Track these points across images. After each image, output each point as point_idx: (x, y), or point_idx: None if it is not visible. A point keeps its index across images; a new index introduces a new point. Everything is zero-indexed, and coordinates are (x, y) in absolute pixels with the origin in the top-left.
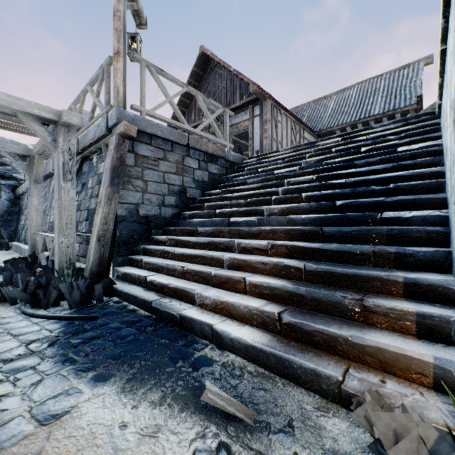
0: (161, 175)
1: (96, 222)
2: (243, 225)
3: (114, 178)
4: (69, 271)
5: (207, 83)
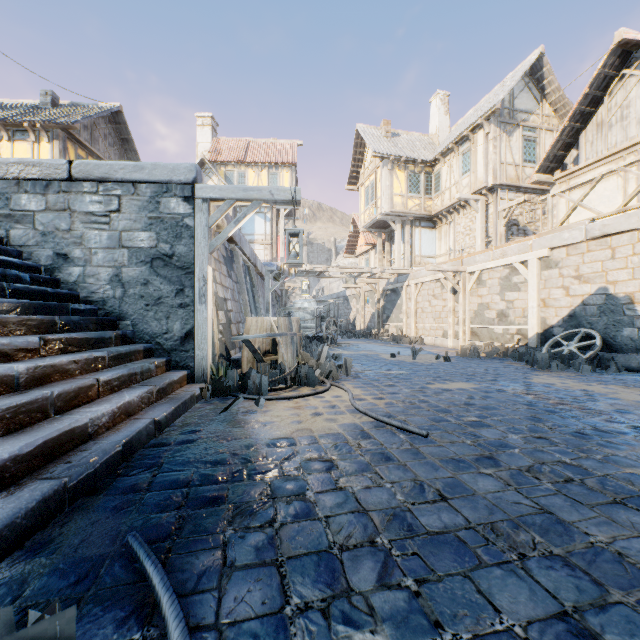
0: None
1: None
2: None
3: None
4: None
5: None
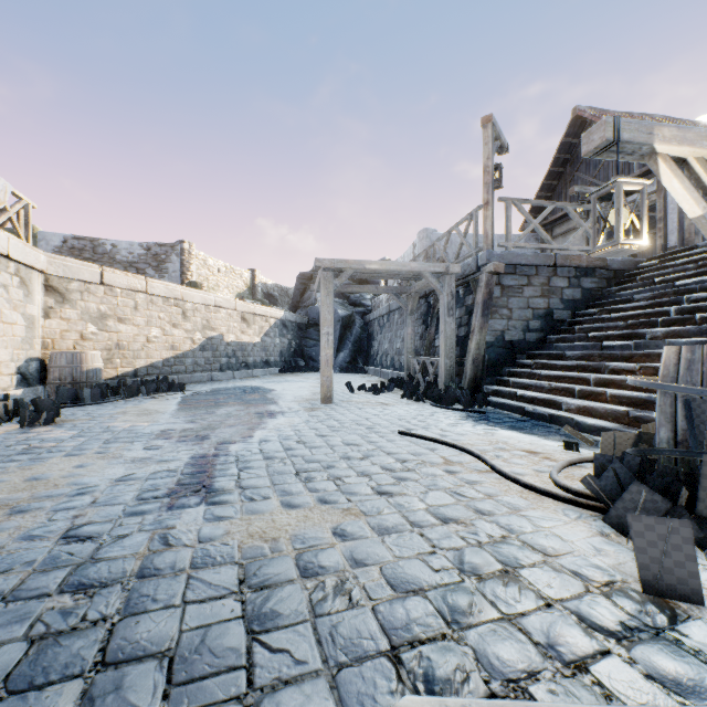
0: (524, 301)
1: (470, 347)
2: (617, 349)
3: (484, 310)
4: (452, 385)
5: None
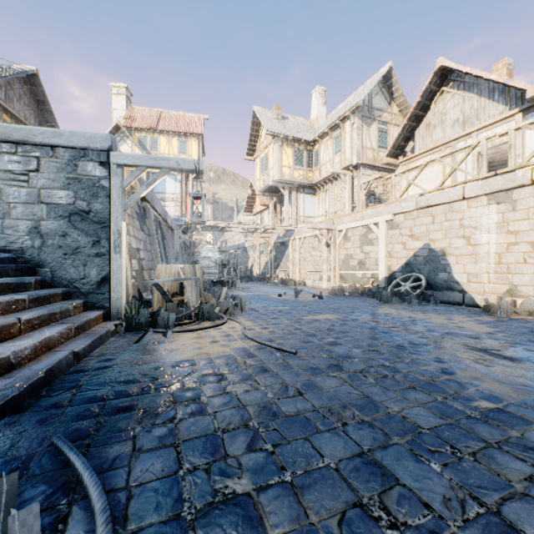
0: None
1: None
2: None
3: None
4: None
5: None
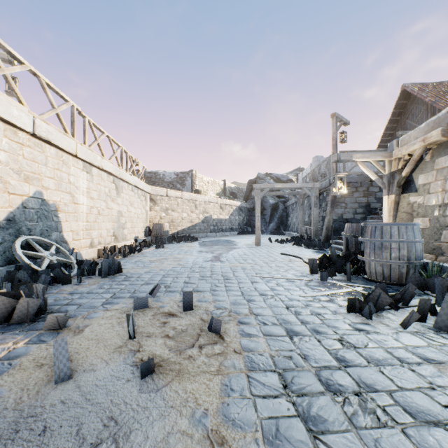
0: (354, 199)
1: (325, 222)
2: None
3: (331, 204)
4: (316, 239)
5: (410, 108)
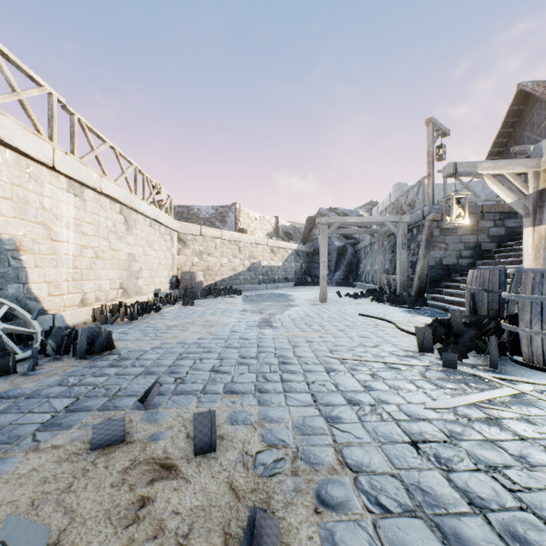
0: (458, 238)
1: (417, 269)
2: None
3: (426, 245)
4: (404, 293)
5: (529, 115)
